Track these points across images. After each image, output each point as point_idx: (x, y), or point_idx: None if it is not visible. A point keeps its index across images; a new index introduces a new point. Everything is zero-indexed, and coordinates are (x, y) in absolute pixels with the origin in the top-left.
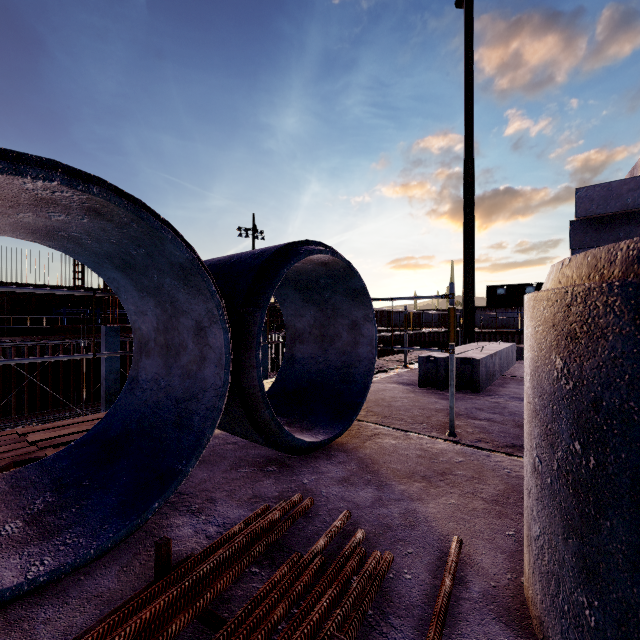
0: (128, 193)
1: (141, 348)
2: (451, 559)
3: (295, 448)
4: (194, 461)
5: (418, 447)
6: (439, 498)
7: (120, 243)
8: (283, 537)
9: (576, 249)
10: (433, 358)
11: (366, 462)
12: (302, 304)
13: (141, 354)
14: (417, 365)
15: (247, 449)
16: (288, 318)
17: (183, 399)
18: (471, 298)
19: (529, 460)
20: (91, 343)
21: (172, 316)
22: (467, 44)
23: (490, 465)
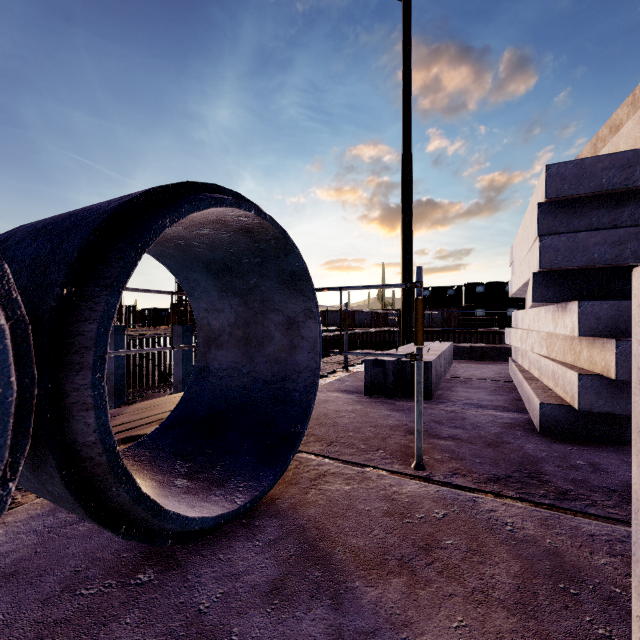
0: None
1: None
2: None
3: (192, 530)
4: None
5: (381, 494)
6: (436, 614)
7: None
8: None
9: (545, 235)
10: (380, 361)
11: (310, 537)
12: (219, 294)
13: None
14: (358, 367)
15: None
16: (200, 314)
17: None
18: (409, 296)
19: None
20: None
21: None
22: (405, 36)
23: (483, 519)
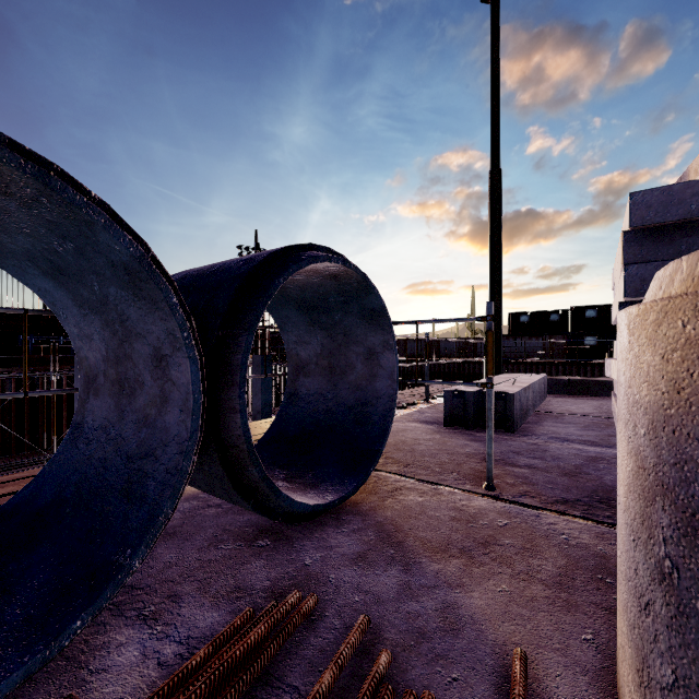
0: (34, 152)
1: (88, 384)
2: (517, 693)
3: (295, 514)
4: (143, 550)
5: (451, 506)
6: (485, 582)
7: (37, 234)
8: (273, 659)
9: (630, 264)
10: (460, 392)
11: (387, 529)
12: (307, 328)
13: (88, 392)
14: (439, 400)
15: (234, 514)
16: (290, 346)
17: (137, 456)
18: (498, 325)
19: (644, 557)
20: (64, 376)
21: (124, 341)
22: (493, 42)
23: (542, 529)
